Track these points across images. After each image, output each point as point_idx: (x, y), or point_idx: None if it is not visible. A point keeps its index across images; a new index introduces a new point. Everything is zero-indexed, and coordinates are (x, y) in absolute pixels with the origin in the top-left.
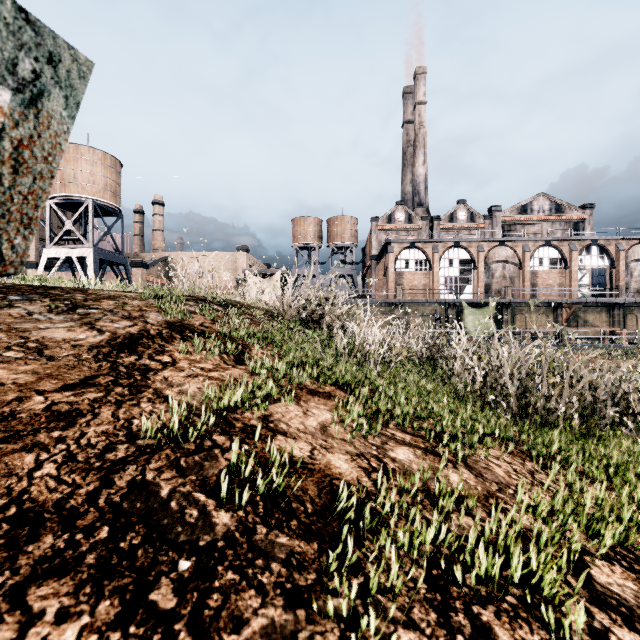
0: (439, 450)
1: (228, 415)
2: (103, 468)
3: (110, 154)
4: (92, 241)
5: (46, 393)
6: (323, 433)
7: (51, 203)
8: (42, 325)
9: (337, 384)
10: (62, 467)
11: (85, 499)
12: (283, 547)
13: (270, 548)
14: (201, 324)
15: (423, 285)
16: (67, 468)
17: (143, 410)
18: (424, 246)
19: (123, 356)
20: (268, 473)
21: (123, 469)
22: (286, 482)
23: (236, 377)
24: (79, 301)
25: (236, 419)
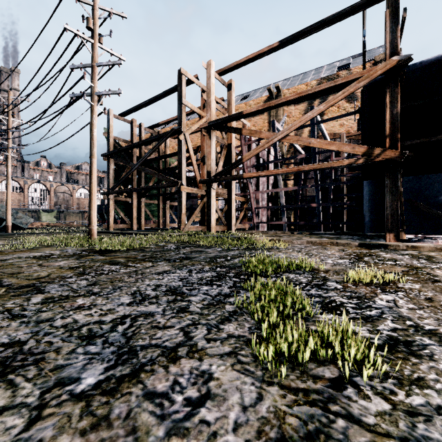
0: None
1: None
2: None
3: None
4: None
5: None
6: None
7: None
8: None
9: None
10: None
11: None
12: None
13: None
14: None
15: (18, 200)
16: None
17: None
18: (19, 180)
19: None
20: None
21: None
22: None
23: None
24: None
25: None
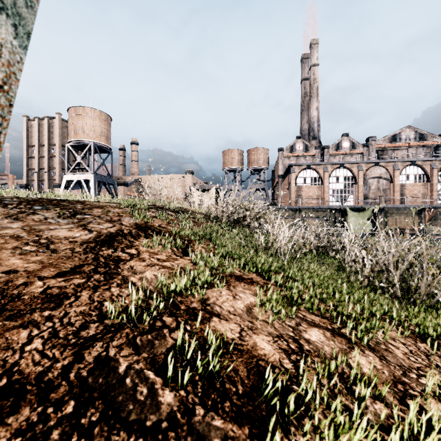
0: (344, 332)
1: (175, 298)
2: (77, 344)
3: (104, 112)
4: (93, 169)
5: (45, 279)
6: (249, 315)
7: (68, 145)
8: (52, 227)
9: (257, 271)
10: (47, 342)
11: (60, 373)
12: (218, 431)
13: (207, 431)
14: (159, 225)
15: (316, 195)
16: (50, 343)
17: (112, 294)
18: (317, 167)
19: (103, 249)
20: (205, 353)
21: (92, 345)
22: (220, 362)
23: (182, 266)
24: (78, 209)
25: (181, 302)
